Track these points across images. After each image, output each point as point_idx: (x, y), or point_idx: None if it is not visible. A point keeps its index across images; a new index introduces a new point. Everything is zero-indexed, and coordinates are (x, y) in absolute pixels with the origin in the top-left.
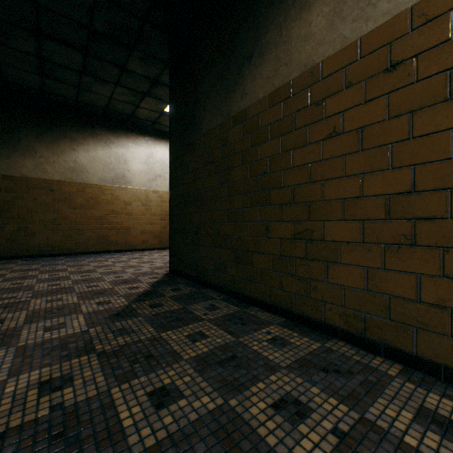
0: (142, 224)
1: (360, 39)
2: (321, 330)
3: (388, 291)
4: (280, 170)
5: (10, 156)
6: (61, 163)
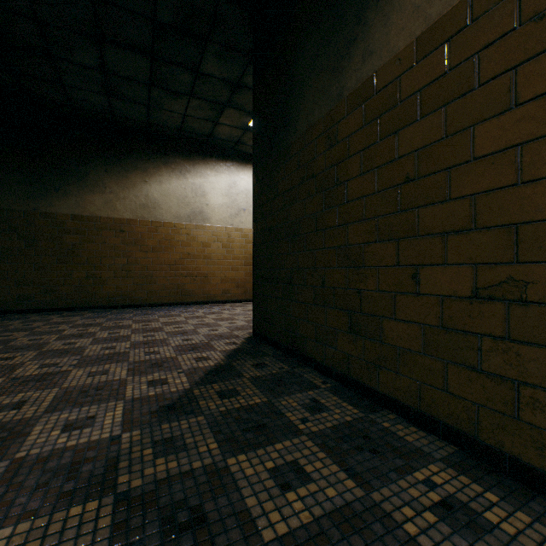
0: (223, 270)
1: None
2: None
3: None
4: (443, 168)
5: (79, 193)
6: (131, 199)
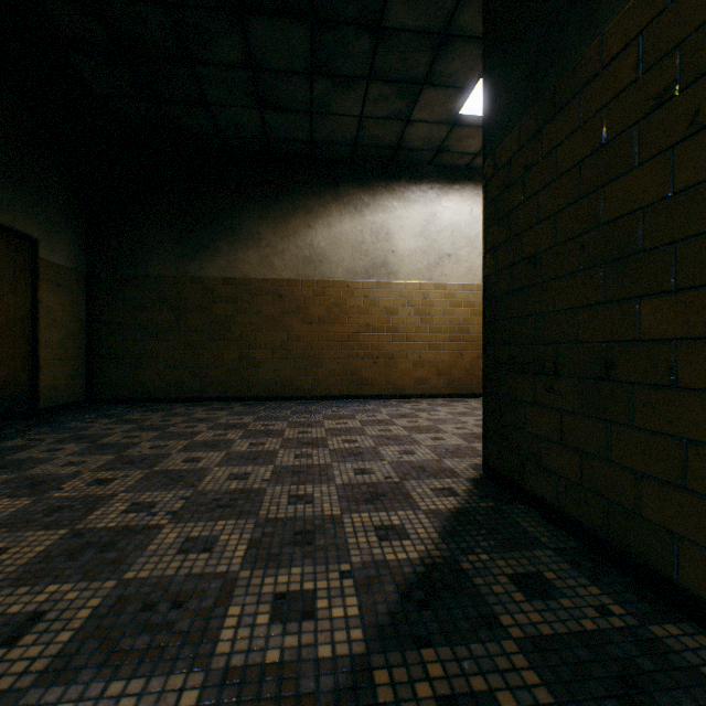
0: (416, 349)
1: None
2: None
3: None
4: None
5: (230, 249)
6: (292, 252)
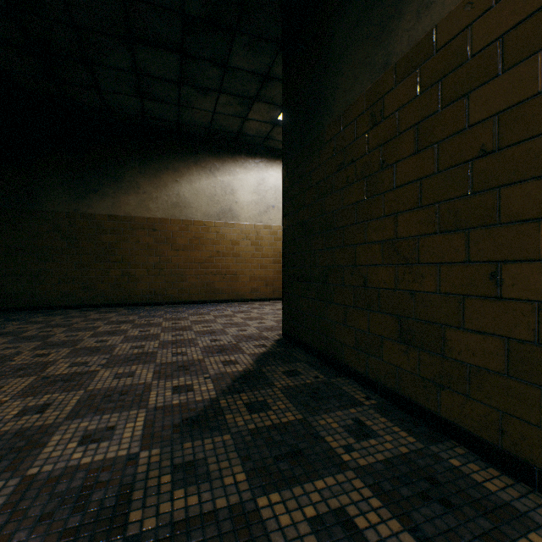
0: (252, 268)
1: None
2: None
3: None
4: (540, 132)
5: (115, 194)
6: (163, 199)
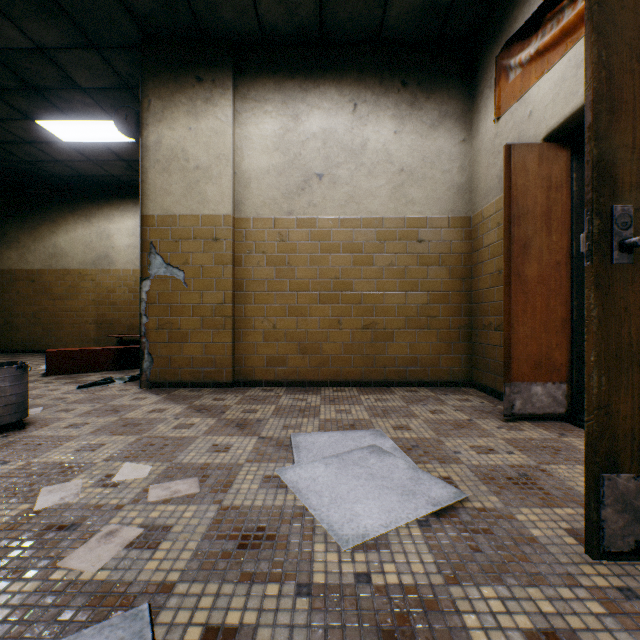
0: None
1: (27, 270)
2: (16, 352)
3: (33, 336)
4: (0, 299)
5: None
6: None
